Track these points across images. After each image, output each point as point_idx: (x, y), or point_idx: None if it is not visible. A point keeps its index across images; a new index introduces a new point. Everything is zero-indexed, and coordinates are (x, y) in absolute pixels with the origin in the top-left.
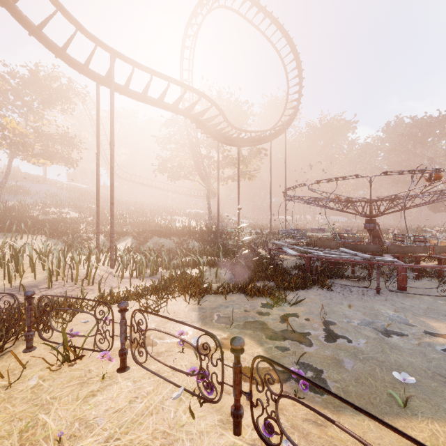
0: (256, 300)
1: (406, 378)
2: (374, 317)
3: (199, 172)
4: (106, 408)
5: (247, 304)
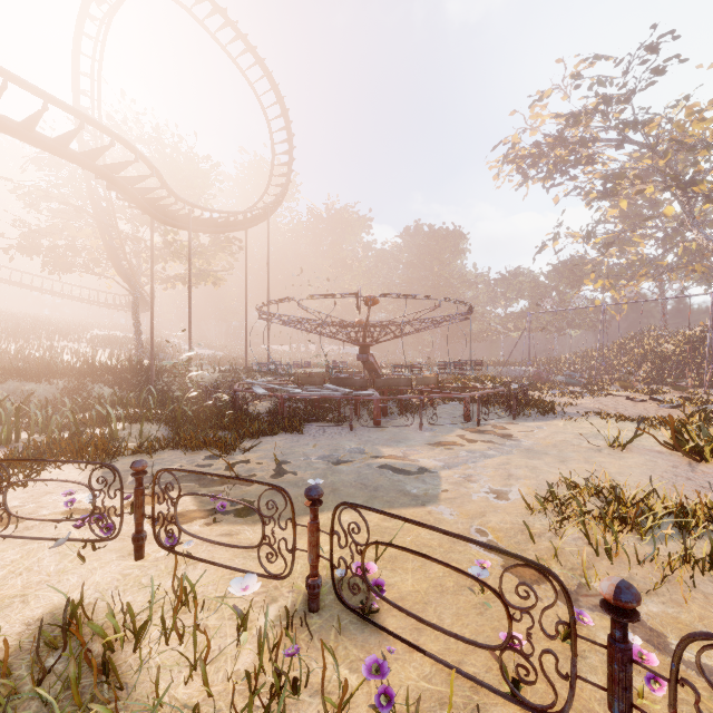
0: (199, 454)
1: (318, 483)
2: (334, 452)
3: (116, 263)
4: None
5: (184, 459)
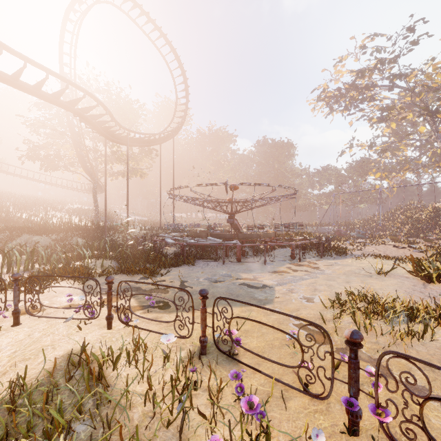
0: (136, 276)
1: None
2: (213, 276)
3: (84, 164)
4: (8, 342)
5: (128, 279)
